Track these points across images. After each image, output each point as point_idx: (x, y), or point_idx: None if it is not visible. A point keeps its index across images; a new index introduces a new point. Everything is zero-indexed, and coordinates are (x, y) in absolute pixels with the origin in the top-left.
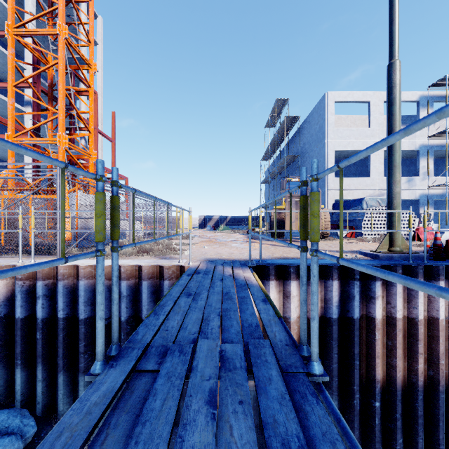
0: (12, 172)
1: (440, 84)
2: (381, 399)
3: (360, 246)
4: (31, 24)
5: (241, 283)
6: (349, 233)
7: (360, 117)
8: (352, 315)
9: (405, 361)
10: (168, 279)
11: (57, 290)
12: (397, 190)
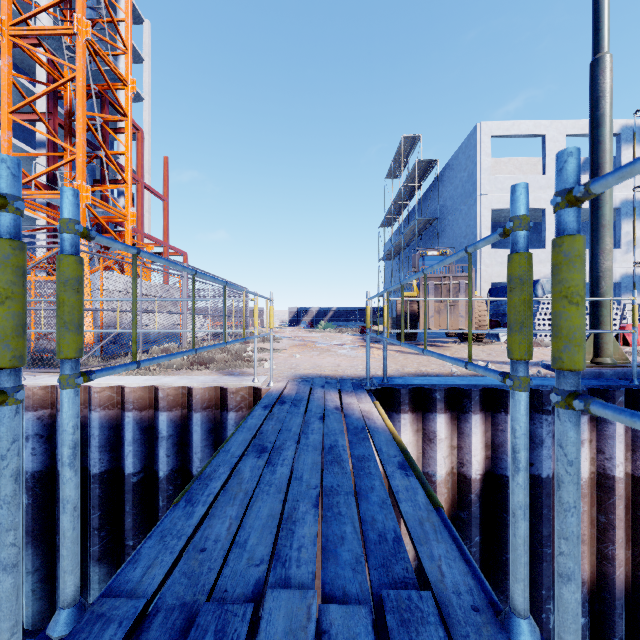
0: None
1: None
2: (587, 612)
3: (537, 354)
4: None
5: (357, 424)
6: None
7: (529, 160)
8: (539, 471)
9: (628, 549)
10: (234, 410)
11: (56, 426)
12: (607, 265)
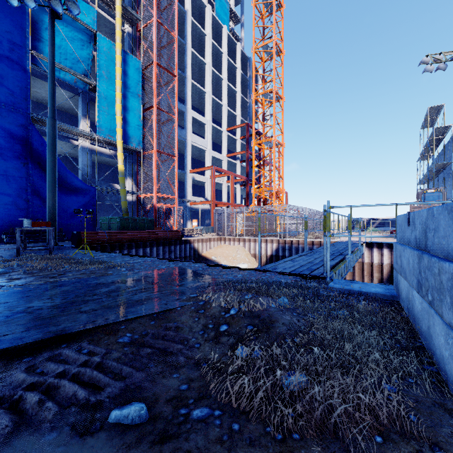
0: (254, 204)
1: None
2: None
3: None
4: (239, 113)
5: (356, 243)
6: None
7: None
8: None
9: None
10: None
11: (292, 247)
12: None
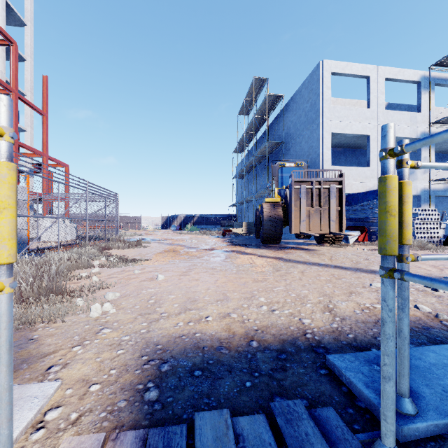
0: None
1: (443, 63)
2: None
3: None
4: None
5: None
6: (361, 235)
7: (350, 101)
8: None
9: None
10: None
11: None
12: None
